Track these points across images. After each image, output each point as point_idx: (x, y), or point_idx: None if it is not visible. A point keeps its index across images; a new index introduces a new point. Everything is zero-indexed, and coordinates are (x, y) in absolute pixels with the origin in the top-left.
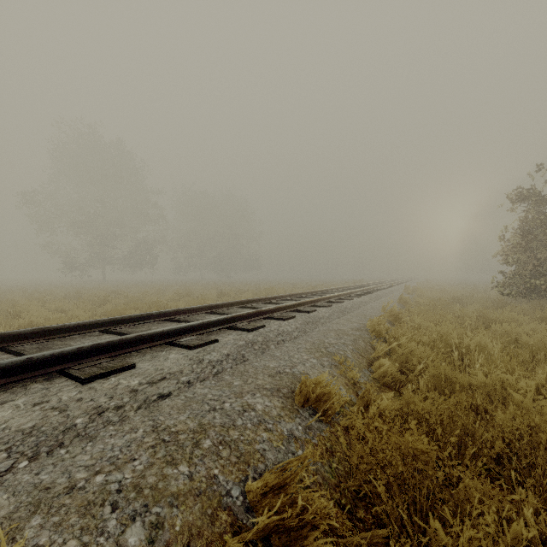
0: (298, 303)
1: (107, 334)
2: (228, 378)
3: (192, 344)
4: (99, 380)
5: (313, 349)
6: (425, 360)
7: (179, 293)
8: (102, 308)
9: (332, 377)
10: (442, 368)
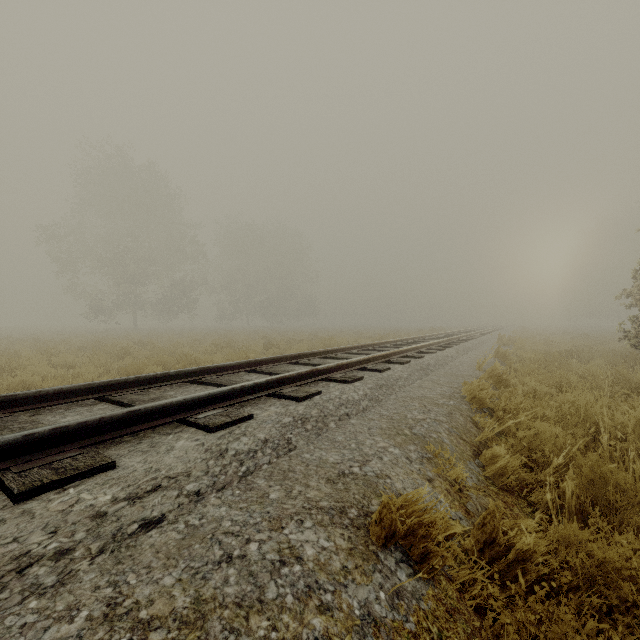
0: (366, 359)
1: (102, 403)
2: (262, 483)
3: (213, 422)
4: (46, 494)
5: (391, 429)
6: (566, 451)
7: (217, 344)
8: (121, 363)
9: (425, 480)
10: (605, 471)
